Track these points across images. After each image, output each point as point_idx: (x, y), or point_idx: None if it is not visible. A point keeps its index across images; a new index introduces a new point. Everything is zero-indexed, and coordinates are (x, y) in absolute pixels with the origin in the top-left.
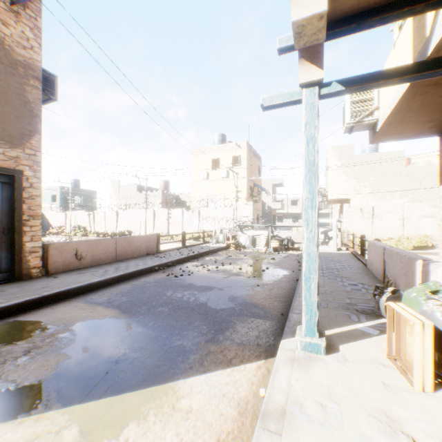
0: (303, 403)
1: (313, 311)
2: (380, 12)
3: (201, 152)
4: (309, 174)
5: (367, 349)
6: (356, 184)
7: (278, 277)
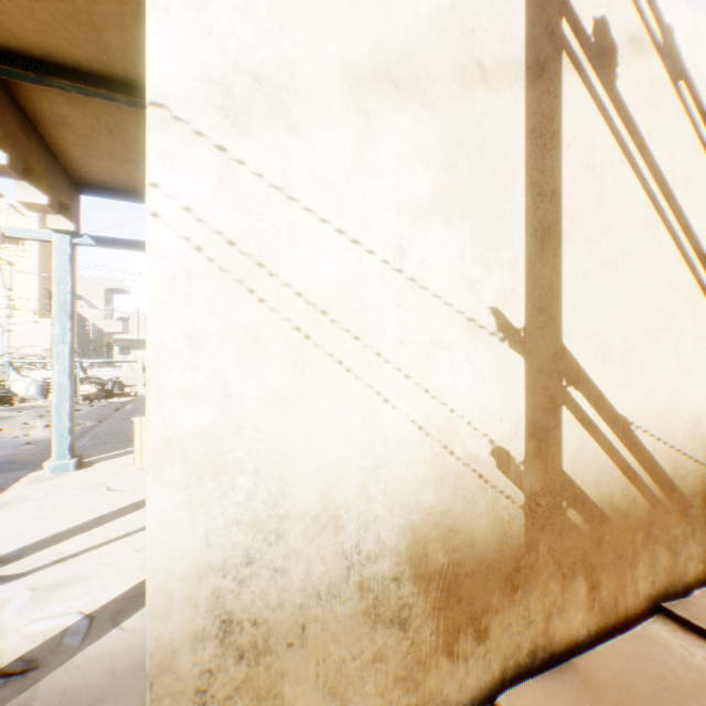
0: (31, 497)
1: (66, 437)
2: (127, 193)
3: None
4: (62, 312)
5: (122, 460)
6: None
7: None
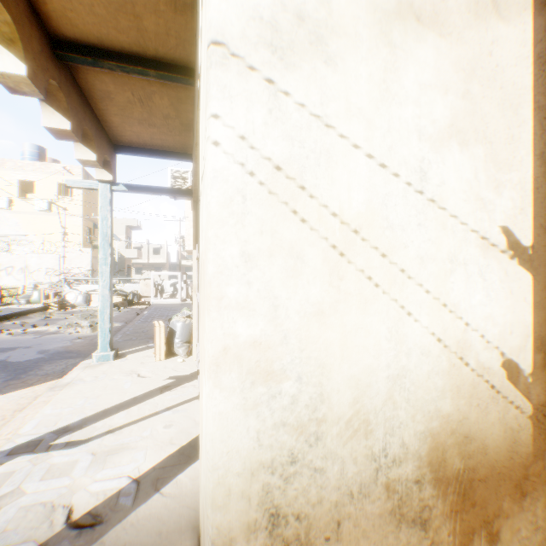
0: (84, 379)
1: (107, 334)
2: (149, 151)
3: None
4: (104, 242)
5: (145, 353)
6: None
7: None
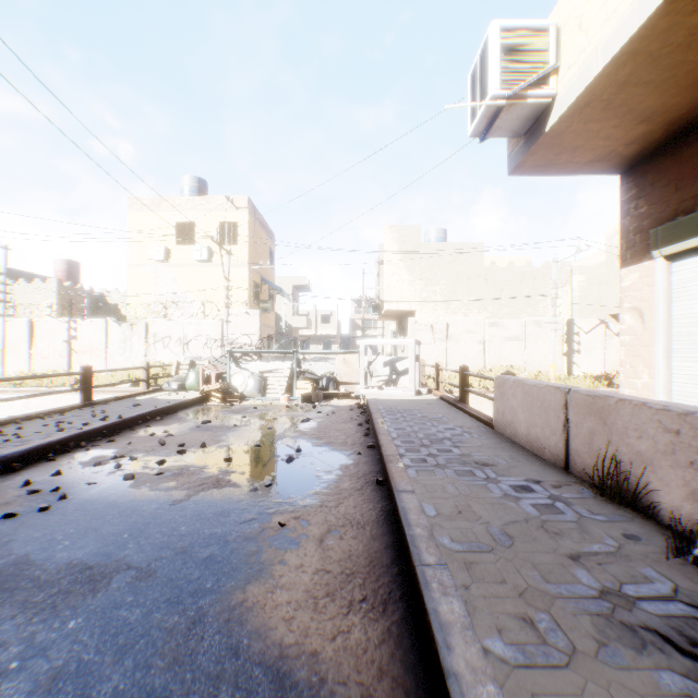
0: None
1: None
2: None
3: (152, 205)
4: None
5: None
6: (424, 289)
7: (331, 476)
